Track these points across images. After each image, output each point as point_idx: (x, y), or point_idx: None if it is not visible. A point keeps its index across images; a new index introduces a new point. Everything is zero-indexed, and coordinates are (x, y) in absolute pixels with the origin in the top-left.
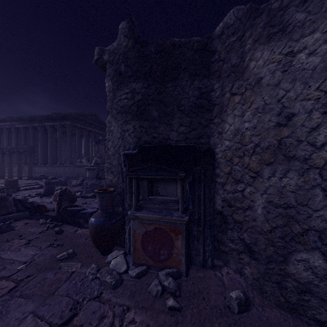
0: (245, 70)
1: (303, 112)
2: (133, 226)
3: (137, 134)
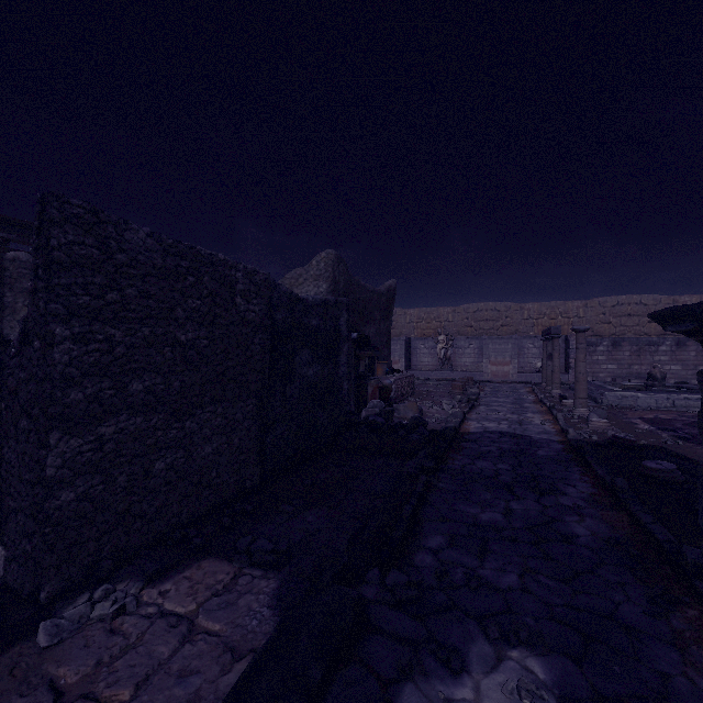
0: None
1: None
2: None
3: None
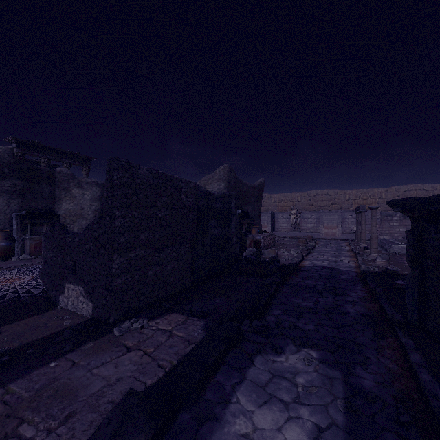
0: (71, 191)
1: (86, 207)
2: (30, 242)
3: (20, 205)
